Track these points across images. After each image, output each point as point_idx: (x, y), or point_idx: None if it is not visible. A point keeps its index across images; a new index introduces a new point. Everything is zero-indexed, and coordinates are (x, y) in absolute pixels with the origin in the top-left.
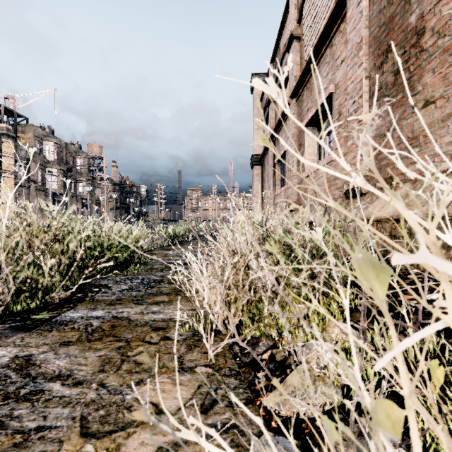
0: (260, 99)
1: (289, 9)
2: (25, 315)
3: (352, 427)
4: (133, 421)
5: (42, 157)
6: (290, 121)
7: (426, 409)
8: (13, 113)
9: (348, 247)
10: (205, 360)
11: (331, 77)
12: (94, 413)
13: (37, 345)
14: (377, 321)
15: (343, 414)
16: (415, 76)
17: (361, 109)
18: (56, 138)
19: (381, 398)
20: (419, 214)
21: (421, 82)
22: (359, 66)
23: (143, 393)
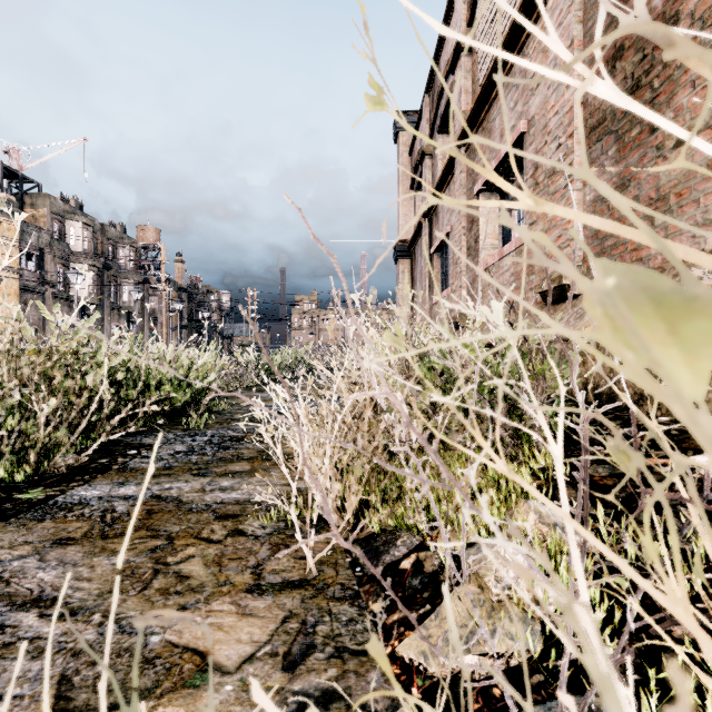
0: (408, 153)
1: (455, 4)
2: (5, 493)
3: (563, 704)
4: (155, 685)
5: (63, 245)
6: (456, 184)
7: (701, 665)
8: (17, 176)
9: (572, 268)
10: (300, 571)
11: (522, 108)
12: (87, 670)
13: (13, 545)
14: (603, 503)
15: (545, 674)
16: (662, 96)
17: (571, 156)
18: (87, 216)
19: (623, 654)
20: (704, 276)
21: (673, 106)
22: (567, 86)
23: (183, 631)
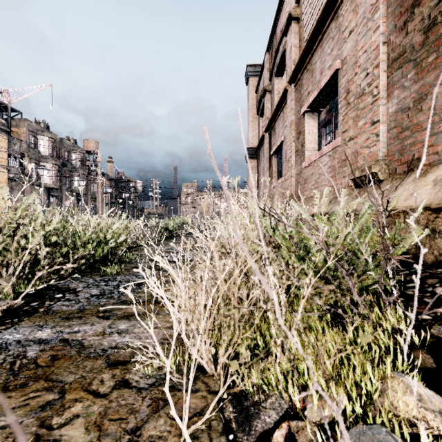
0: (255, 91)
1: None
2: None
3: None
4: None
5: (36, 151)
6: (288, 109)
7: None
8: (7, 107)
9: None
10: (175, 438)
11: (337, 52)
12: None
13: None
14: None
15: None
16: None
17: (377, 80)
18: (51, 133)
19: None
20: None
21: None
22: (374, 31)
23: None
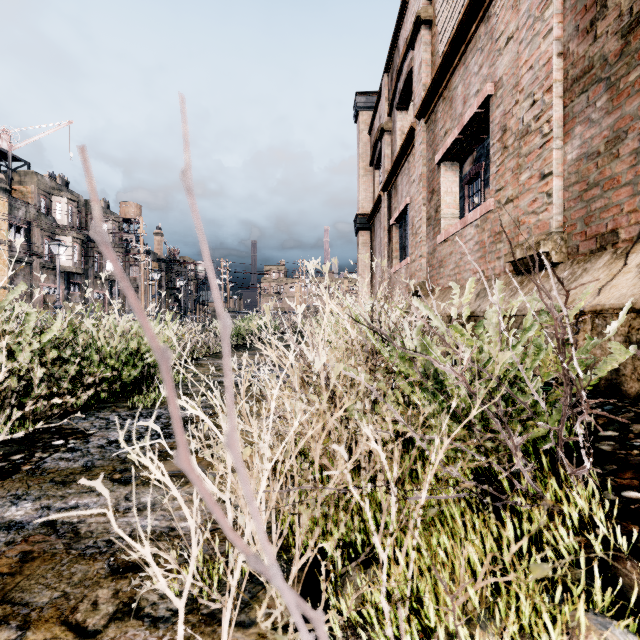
0: (368, 131)
1: None
2: None
3: None
4: None
5: (49, 219)
6: (416, 156)
7: None
8: (7, 155)
9: None
10: None
11: (488, 71)
12: None
13: None
14: None
15: None
16: None
17: (549, 112)
18: (72, 193)
19: None
20: None
21: None
22: (544, 37)
23: None
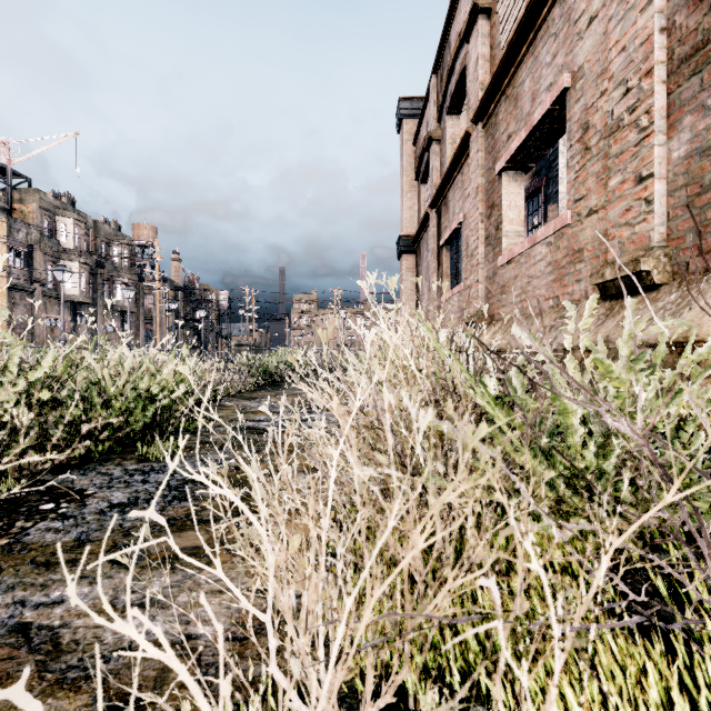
0: (413, 141)
1: None
2: None
3: None
4: None
5: (53, 242)
6: (471, 166)
7: None
8: (5, 170)
9: None
10: None
11: (564, 59)
12: None
13: None
14: None
15: None
16: None
17: (648, 100)
18: (79, 213)
19: None
20: None
21: None
22: (642, 10)
23: None
